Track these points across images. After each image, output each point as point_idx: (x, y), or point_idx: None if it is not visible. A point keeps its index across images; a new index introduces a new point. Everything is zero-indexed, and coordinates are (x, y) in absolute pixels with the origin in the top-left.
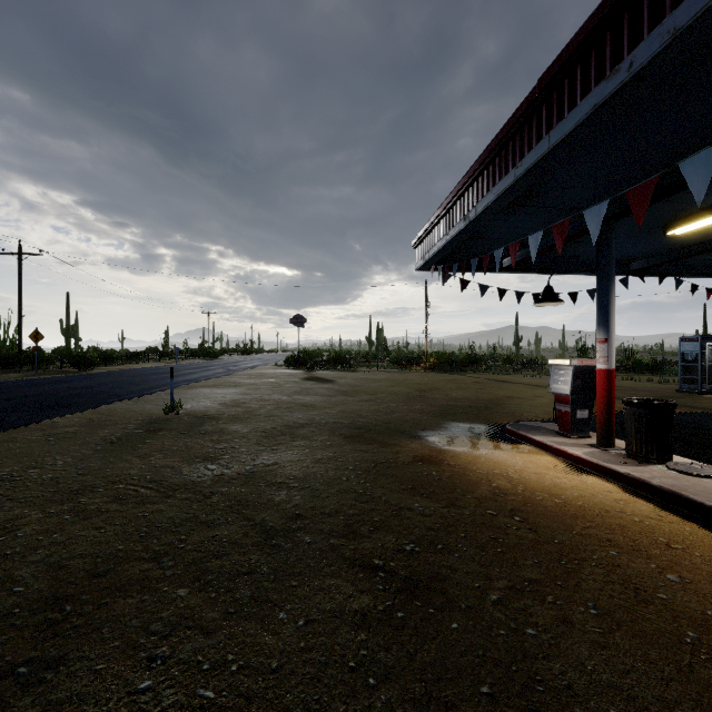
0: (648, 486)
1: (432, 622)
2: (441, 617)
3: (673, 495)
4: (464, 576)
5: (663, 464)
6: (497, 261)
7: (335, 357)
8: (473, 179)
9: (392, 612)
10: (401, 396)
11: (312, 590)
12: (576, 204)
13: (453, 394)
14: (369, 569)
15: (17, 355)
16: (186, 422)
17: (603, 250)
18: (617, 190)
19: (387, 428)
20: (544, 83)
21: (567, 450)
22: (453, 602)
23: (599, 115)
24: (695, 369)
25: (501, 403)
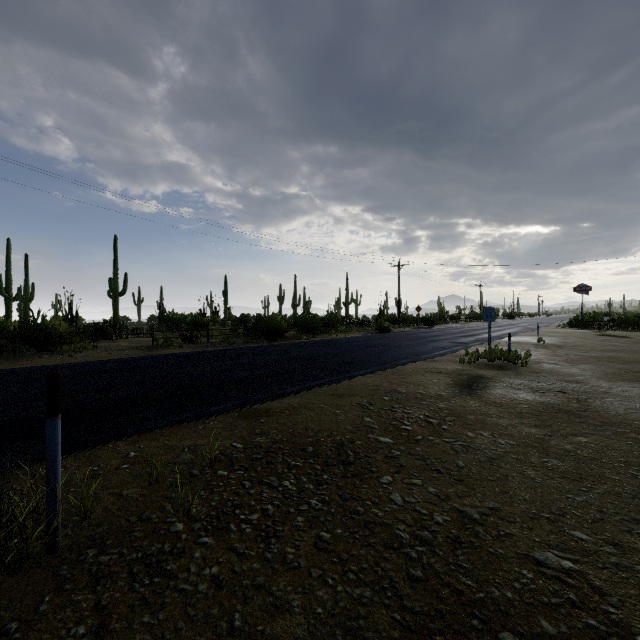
0: None
1: None
2: None
3: None
4: None
5: None
6: None
7: (624, 320)
8: None
9: None
10: None
11: None
12: None
13: None
14: None
15: (398, 318)
16: (552, 345)
17: None
18: None
19: None
20: None
21: None
22: None
23: None
24: None
25: None
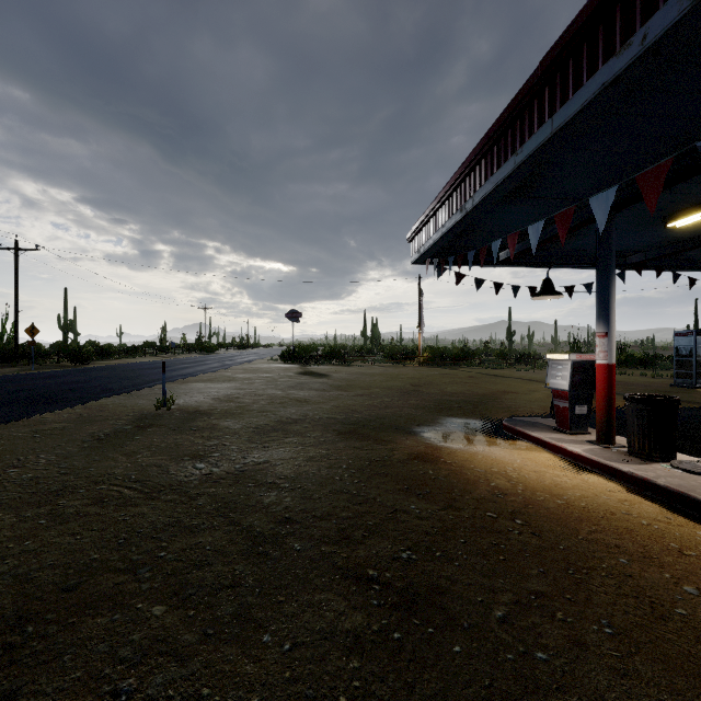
0: (653, 486)
1: (432, 644)
2: (441, 639)
3: (681, 496)
4: (465, 589)
5: (667, 462)
6: (495, 253)
7: (330, 352)
8: (470, 169)
9: (387, 632)
10: (395, 391)
11: (300, 606)
12: (576, 194)
13: (447, 388)
14: (363, 580)
15: (13, 349)
16: (177, 417)
17: (603, 242)
18: (619, 180)
19: (382, 424)
20: (547, 64)
21: (567, 446)
22: (454, 619)
23: (607, 94)
24: (690, 364)
25: (496, 397)
